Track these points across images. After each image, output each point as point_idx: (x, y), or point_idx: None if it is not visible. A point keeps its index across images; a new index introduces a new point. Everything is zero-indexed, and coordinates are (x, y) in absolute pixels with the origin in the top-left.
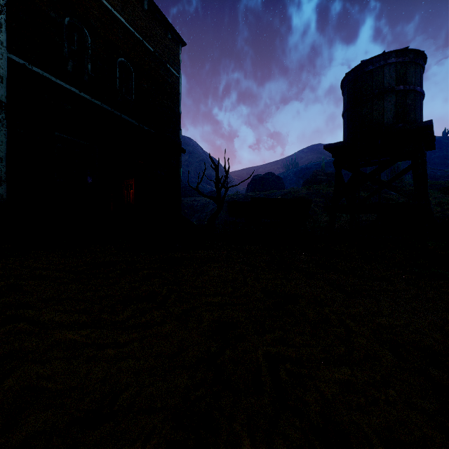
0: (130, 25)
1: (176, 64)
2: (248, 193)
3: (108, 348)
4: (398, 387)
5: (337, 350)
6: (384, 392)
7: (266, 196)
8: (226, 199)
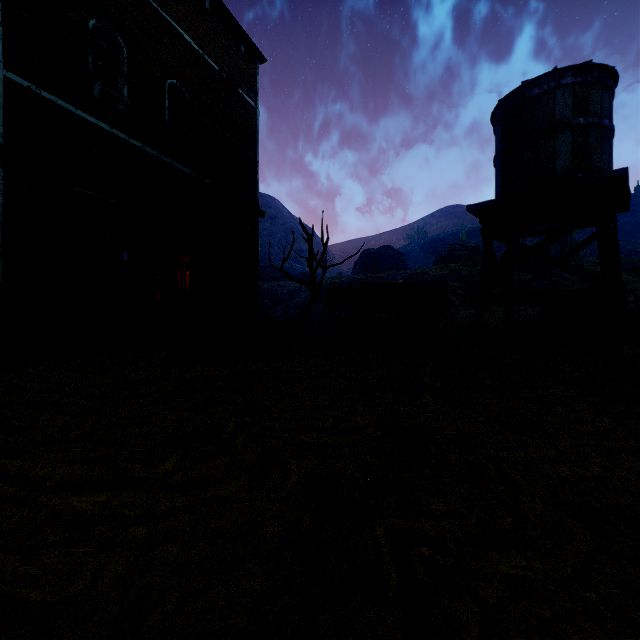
0: (184, 32)
1: (252, 89)
2: (356, 276)
3: (136, 524)
4: (602, 588)
5: (500, 522)
6: (580, 597)
7: (381, 279)
8: (323, 284)
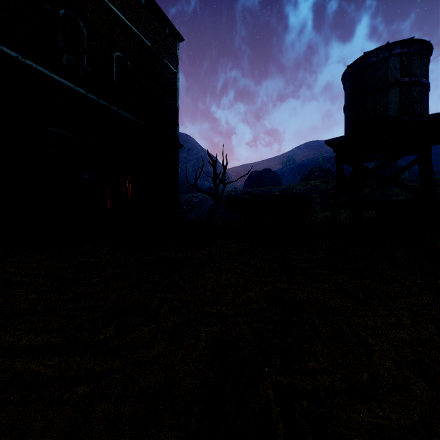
0: (127, 19)
1: (174, 59)
2: (246, 190)
3: (80, 383)
4: None
5: (360, 377)
6: None
7: (263, 192)
8: (224, 195)
